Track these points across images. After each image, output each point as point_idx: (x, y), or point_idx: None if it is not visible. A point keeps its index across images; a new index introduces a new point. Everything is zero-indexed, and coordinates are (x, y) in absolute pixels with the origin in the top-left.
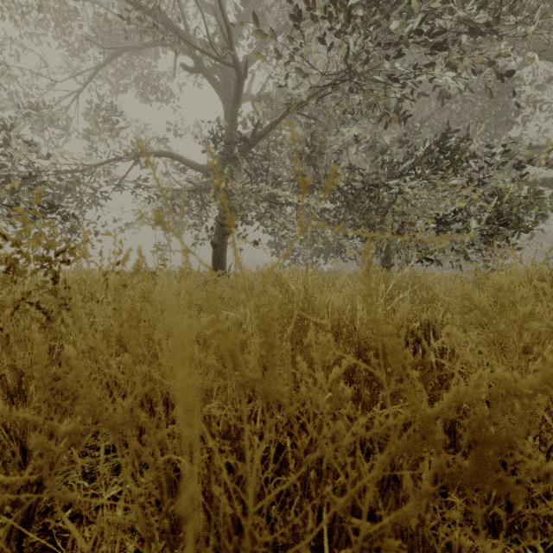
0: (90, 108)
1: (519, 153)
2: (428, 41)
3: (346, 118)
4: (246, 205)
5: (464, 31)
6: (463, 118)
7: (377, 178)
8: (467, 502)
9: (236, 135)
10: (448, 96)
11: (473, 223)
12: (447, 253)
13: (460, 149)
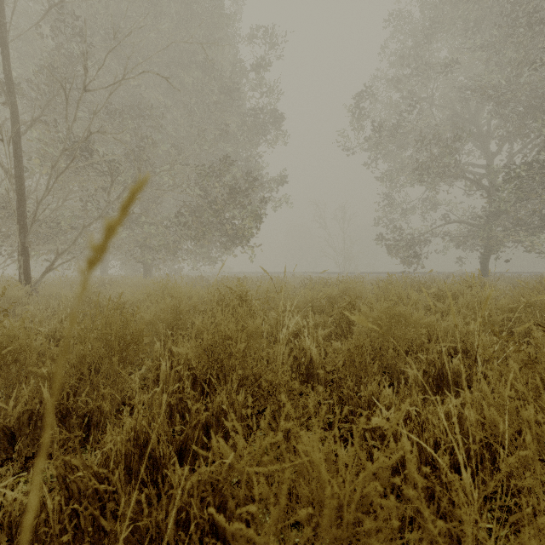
0: (423, 201)
1: None
2: None
3: None
4: (500, 242)
5: None
6: None
7: None
8: None
9: (493, 210)
10: None
11: None
12: None
13: None
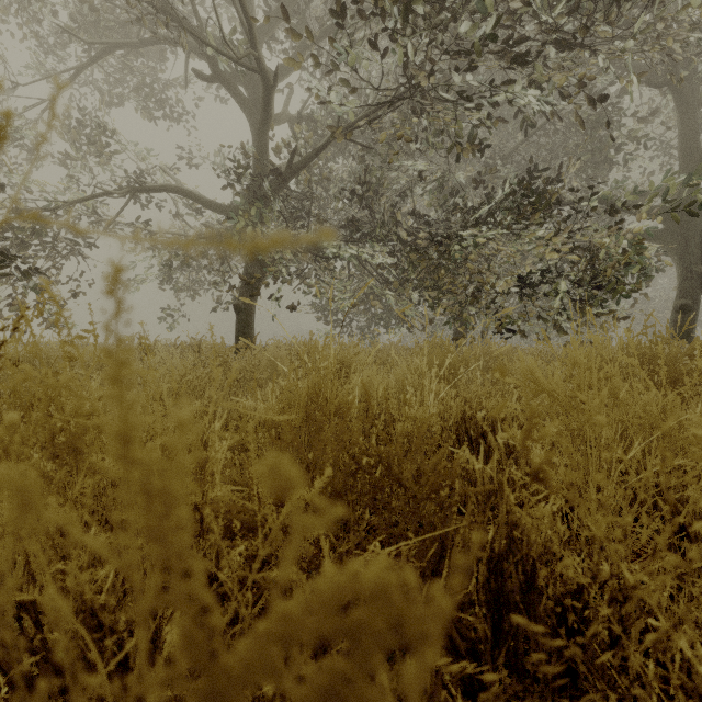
0: (70, 124)
1: (618, 198)
2: (507, 52)
3: (410, 149)
4: (281, 257)
5: (551, 42)
6: (554, 155)
7: (448, 226)
8: (519, 672)
9: (267, 165)
10: (534, 124)
11: (564, 284)
12: (536, 322)
13: (549, 191)
